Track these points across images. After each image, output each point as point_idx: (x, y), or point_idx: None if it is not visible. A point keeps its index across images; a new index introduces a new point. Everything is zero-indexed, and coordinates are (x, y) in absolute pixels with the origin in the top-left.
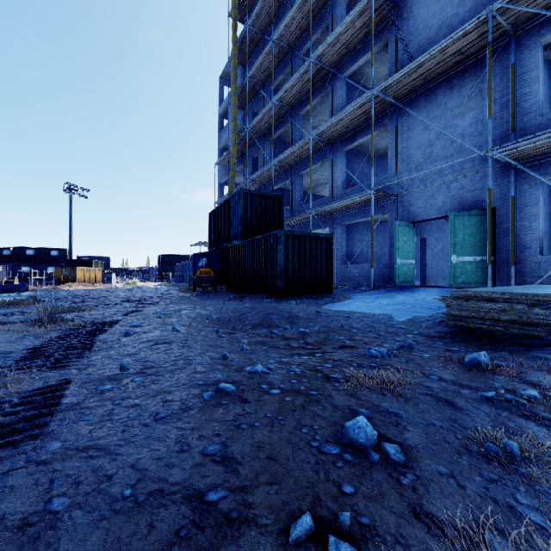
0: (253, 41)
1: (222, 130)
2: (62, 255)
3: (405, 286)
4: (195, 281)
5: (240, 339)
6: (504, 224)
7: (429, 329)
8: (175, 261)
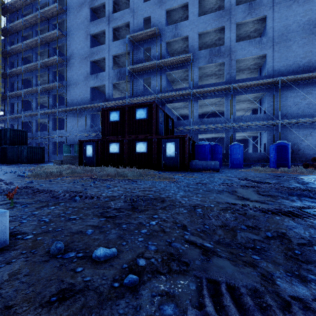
0: (11, 53)
1: None
2: None
3: None
4: None
5: None
6: None
7: None
8: None
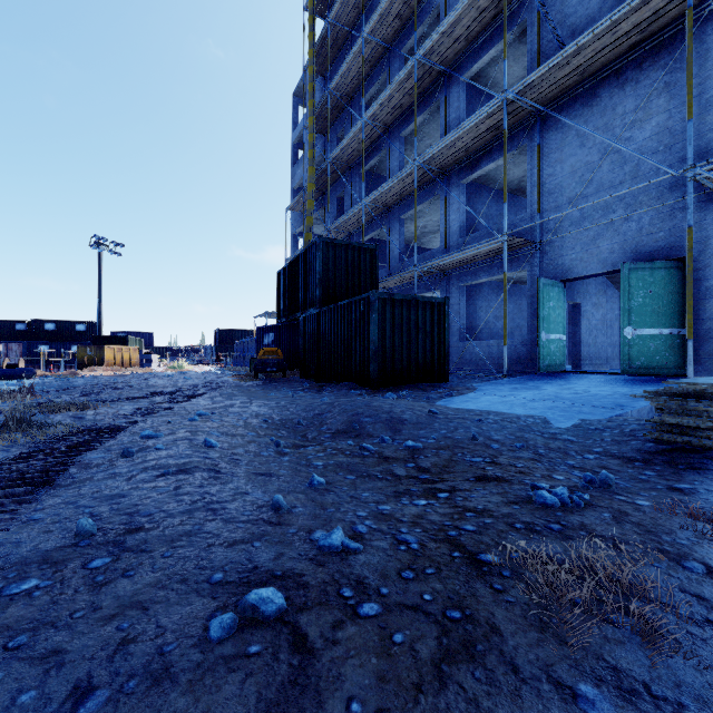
0: (337, 42)
1: (296, 164)
2: (90, 330)
3: (552, 371)
4: (256, 365)
5: (311, 459)
6: (707, 280)
7: (619, 444)
8: (235, 338)
